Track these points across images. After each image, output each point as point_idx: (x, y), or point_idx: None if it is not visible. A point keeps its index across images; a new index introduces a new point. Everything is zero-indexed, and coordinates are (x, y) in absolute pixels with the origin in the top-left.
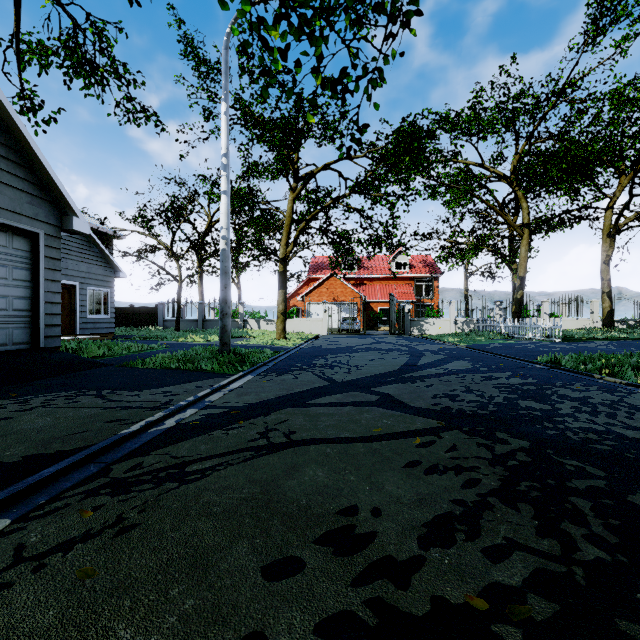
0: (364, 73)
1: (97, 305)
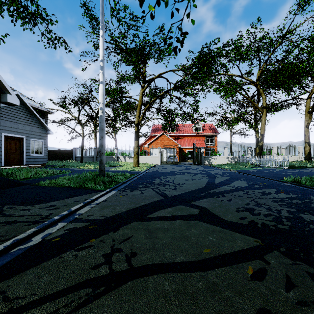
0: None
1: (36, 148)
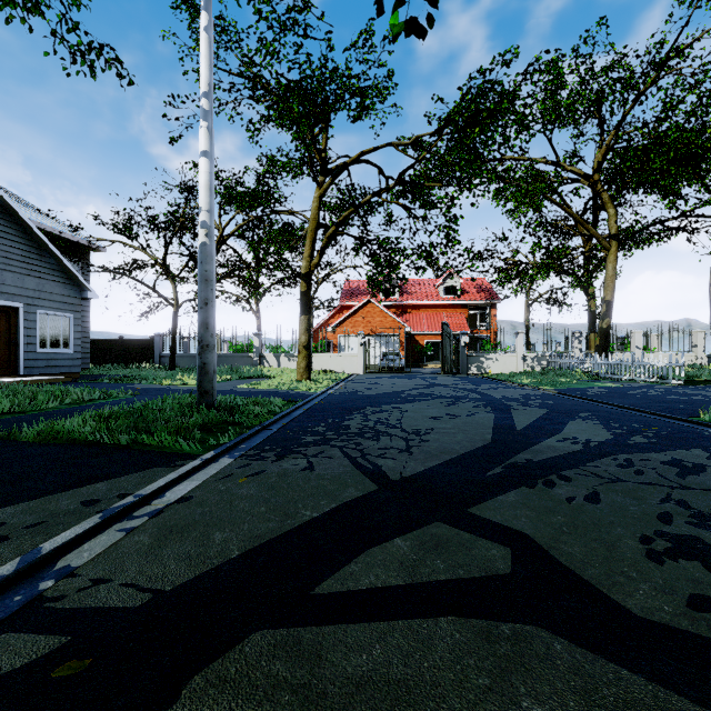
0: None
1: (53, 335)
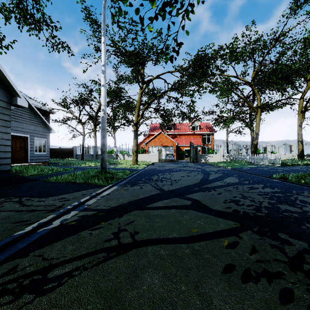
0: (181, 8)
1: (39, 147)
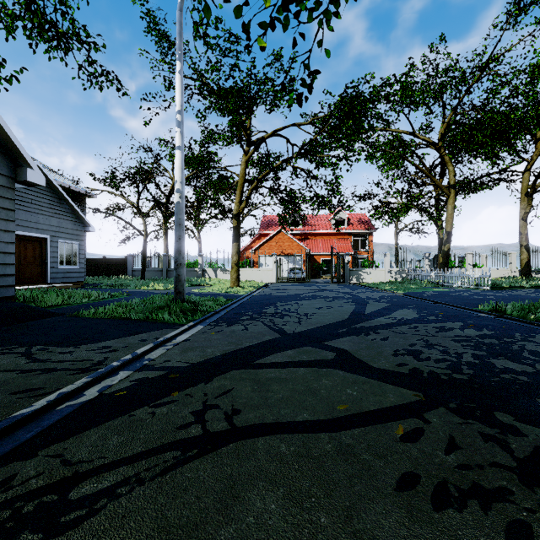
0: (317, 8)
1: (67, 256)
